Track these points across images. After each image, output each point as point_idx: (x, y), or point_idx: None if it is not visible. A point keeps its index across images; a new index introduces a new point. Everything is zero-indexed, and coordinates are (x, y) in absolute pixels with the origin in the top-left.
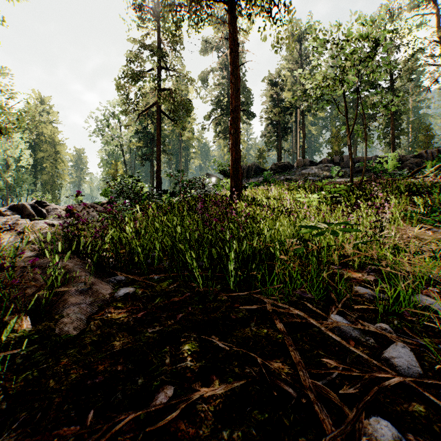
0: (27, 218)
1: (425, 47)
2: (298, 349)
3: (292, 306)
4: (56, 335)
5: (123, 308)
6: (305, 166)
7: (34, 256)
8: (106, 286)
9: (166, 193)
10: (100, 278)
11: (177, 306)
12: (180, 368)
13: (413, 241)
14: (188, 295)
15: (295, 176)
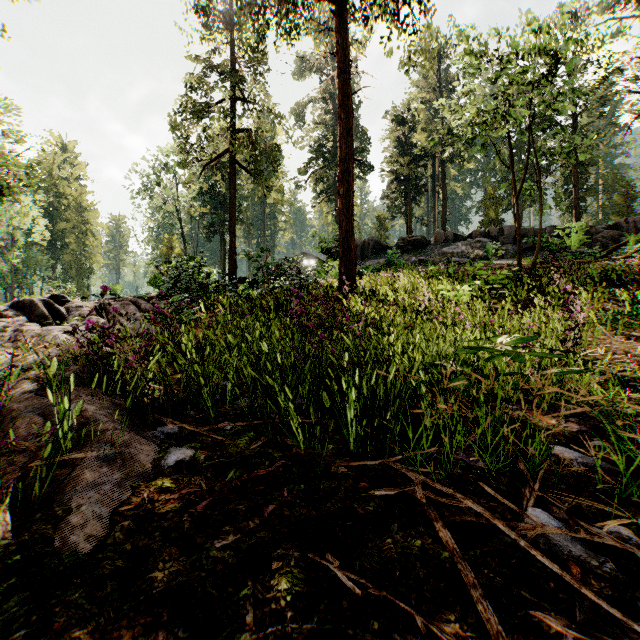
0: (38, 320)
1: (623, 66)
2: (483, 585)
3: (456, 487)
4: (53, 552)
5: (174, 491)
6: (447, 241)
7: (36, 391)
8: (148, 445)
9: (243, 282)
10: (138, 430)
11: (264, 487)
12: (272, 636)
13: (624, 360)
14: (281, 463)
15: (433, 257)
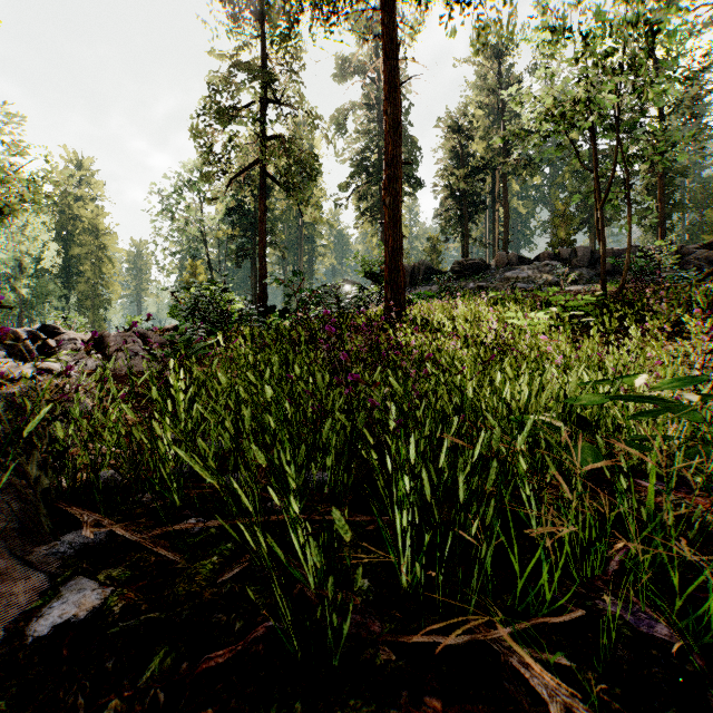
0: (21, 355)
1: None
2: None
3: None
4: None
5: None
6: (510, 265)
7: None
8: (34, 572)
9: (272, 311)
10: (24, 543)
11: (212, 710)
12: None
13: None
14: (264, 630)
15: (495, 283)
